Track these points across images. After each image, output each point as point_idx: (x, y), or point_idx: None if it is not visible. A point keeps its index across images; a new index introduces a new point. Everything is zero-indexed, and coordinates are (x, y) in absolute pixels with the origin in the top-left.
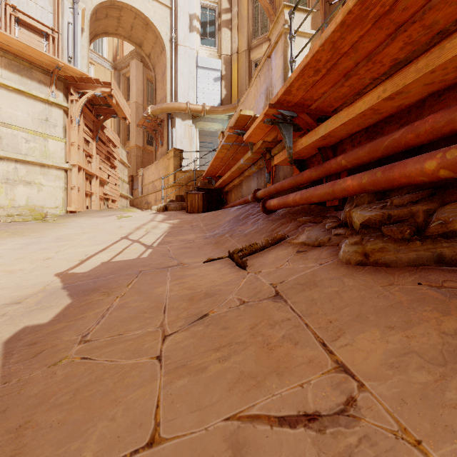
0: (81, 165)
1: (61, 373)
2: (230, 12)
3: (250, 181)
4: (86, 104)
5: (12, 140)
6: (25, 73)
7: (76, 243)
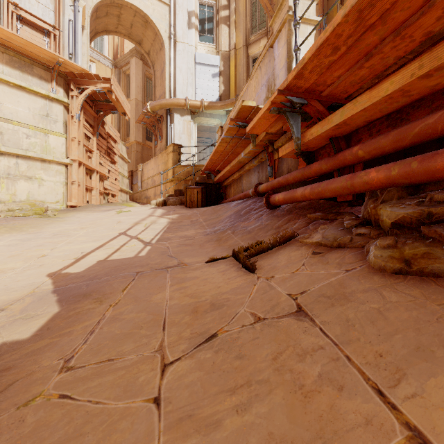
0: (81, 160)
1: (30, 421)
2: (228, 9)
3: (251, 175)
4: (86, 100)
5: (13, 135)
6: (26, 69)
7: (73, 239)
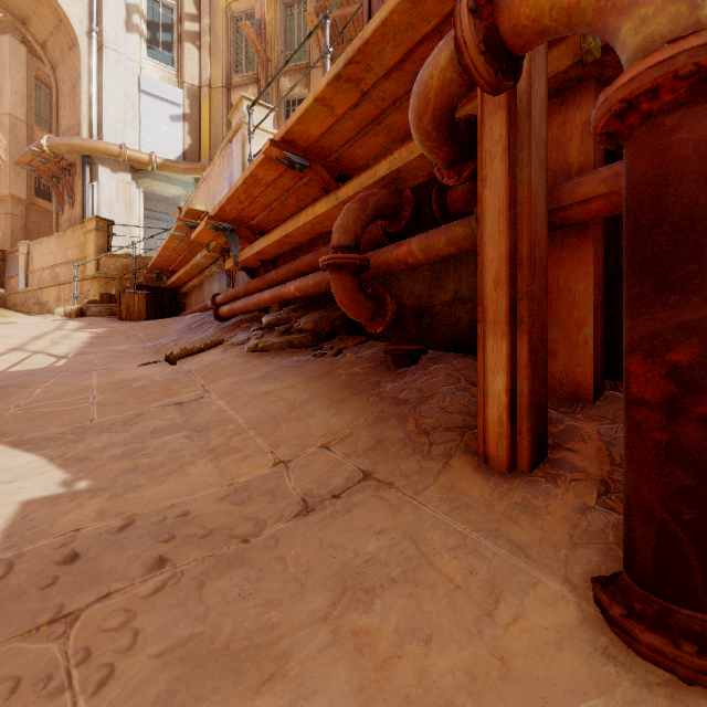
0: None
1: (10, 417)
2: (199, 22)
3: (213, 282)
4: None
5: None
6: None
7: None
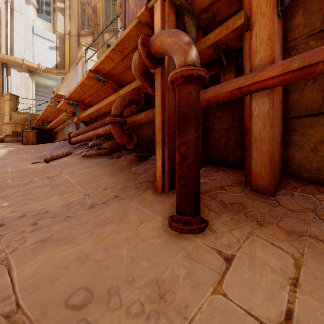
0: None
1: None
2: (64, 3)
3: (69, 127)
4: None
5: None
6: None
7: None
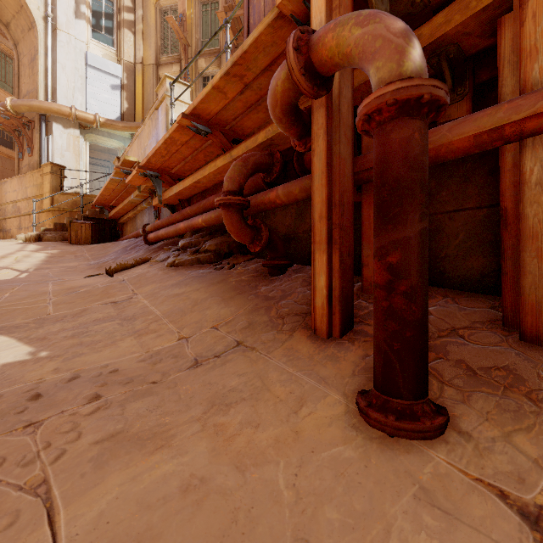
0: None
1: None
2: (134, 13)
3: (144, 215)
4: None
5: None
6: None
7: None
